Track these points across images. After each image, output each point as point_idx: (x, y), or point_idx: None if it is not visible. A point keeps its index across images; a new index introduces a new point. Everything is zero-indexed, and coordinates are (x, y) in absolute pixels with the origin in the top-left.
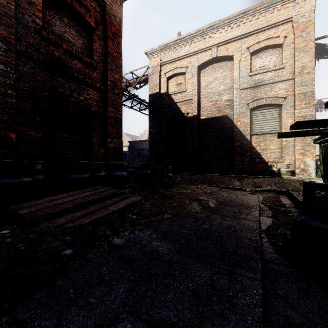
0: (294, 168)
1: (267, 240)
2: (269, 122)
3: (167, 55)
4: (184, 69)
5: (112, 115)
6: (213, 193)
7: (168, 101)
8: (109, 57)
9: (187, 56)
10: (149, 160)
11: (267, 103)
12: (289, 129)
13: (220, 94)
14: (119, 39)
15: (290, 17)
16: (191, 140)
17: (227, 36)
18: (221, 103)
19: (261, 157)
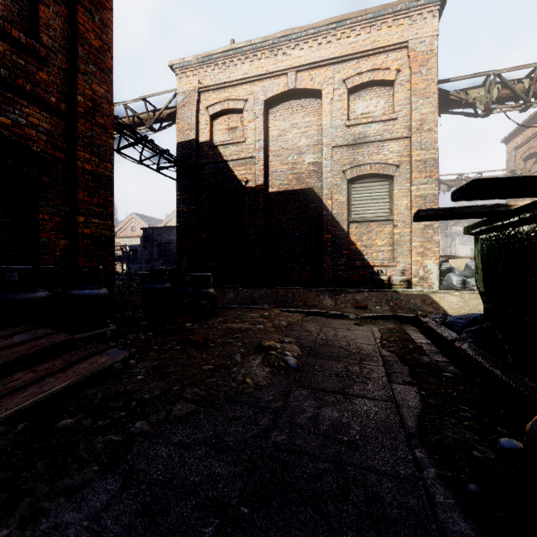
0: (410, 275)
1: (437, 474)
2: (375, 202)
3: (211, 74)
4: (241, 104)
5: (89, 168)
6: (292, 327)
7: (213, 157)
8: (81, 44)
9: (247, 82)
10: (178, 261)
11: (373, 173)
12: (403, 215)
13: (301, 152)
14: (105, 13)
15: (405, 41)
16: (253, 227)
17: (312, 56)
18: (303, 168)
19: (363, 258)
